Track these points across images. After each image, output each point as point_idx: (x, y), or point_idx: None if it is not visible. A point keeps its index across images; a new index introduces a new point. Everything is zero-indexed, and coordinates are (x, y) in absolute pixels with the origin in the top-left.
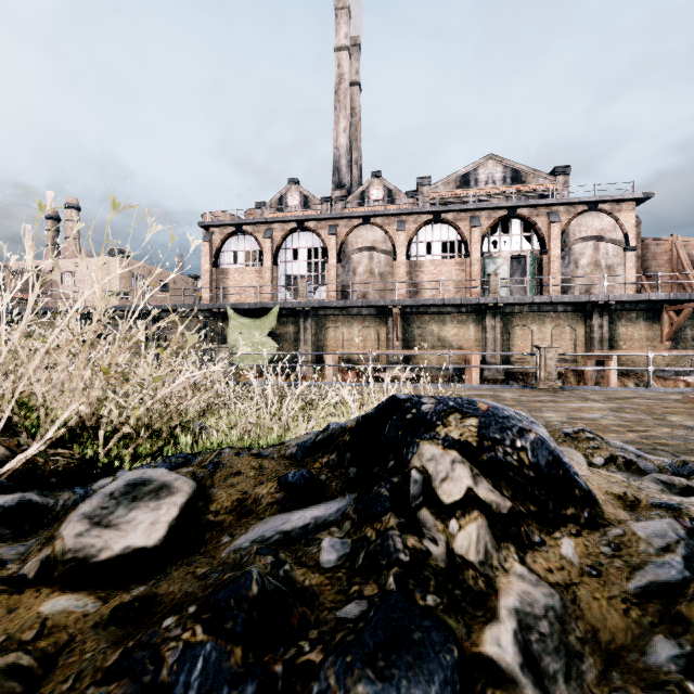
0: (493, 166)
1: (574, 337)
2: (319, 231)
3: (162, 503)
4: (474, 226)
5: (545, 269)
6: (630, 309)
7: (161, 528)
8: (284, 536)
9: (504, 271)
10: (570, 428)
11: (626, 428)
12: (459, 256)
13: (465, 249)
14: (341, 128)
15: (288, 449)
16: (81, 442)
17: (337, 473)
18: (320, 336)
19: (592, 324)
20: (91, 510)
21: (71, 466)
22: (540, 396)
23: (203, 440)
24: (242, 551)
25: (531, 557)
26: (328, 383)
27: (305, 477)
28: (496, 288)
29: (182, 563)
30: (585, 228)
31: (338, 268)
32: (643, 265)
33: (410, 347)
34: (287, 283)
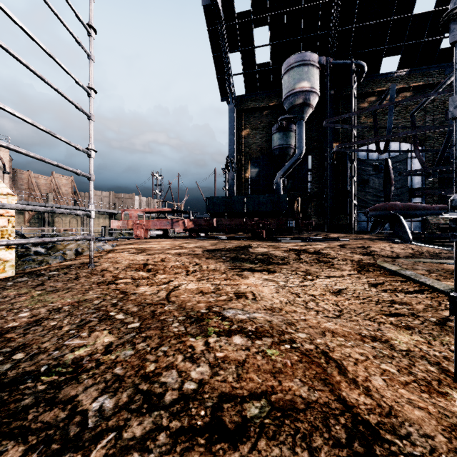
0: None
1: None
2: None
3: None
4: None
5: None
6: None
7: None
8: None
9: None
10: None
11: None
12: None
13: None
14: None
15: None
16: None
17: None
18: None
19: None
20: None
21: None
22: None
23: None
24: None
25: None
26: None
27: None
28: None
29: None
30: None
31: None
32: (14, 182)
33: None
34: None
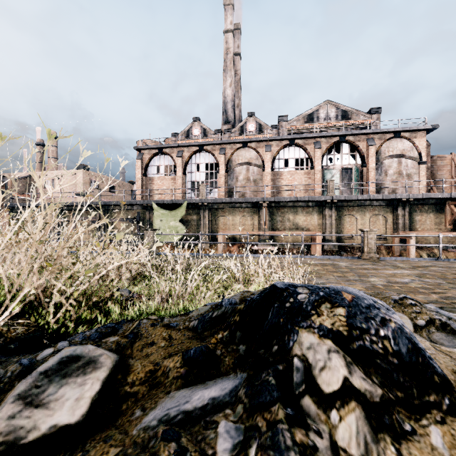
0: (329, 108)
1: (385, 223)
2: (213, 152)
3: (87, 378)
4: (317, 148)
5: (365, 177)
6: (423, 204)
7: (84, 404)
8: (186, 416)
9: (337, 178)
10: (397, 296)
11: (429, 290)
12: (306, 168)
13: (311, 164)
14: (227, 84)
15: (191, 322)
16: (38, 312)
17: (230, 349)
18: (214, 222)
19: (397, 214)
20: (26, 389)
21: (28, 332)
22: (365, 264)
23: (127, 312)
24: (150, 430)
25: (406, 449)
26: (219, 254)
27: (204, 353)
28: (332, 190)
29: (100, 438)
30: (391, 149)
31: (226, 176)
32: (431, 173)
33: (274, 229)
34: (192, 186)
